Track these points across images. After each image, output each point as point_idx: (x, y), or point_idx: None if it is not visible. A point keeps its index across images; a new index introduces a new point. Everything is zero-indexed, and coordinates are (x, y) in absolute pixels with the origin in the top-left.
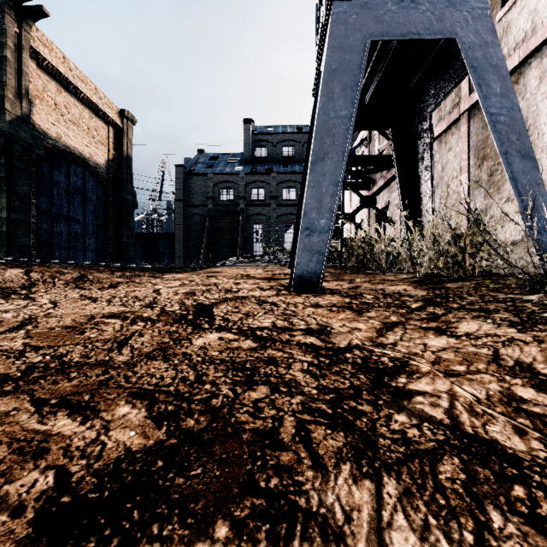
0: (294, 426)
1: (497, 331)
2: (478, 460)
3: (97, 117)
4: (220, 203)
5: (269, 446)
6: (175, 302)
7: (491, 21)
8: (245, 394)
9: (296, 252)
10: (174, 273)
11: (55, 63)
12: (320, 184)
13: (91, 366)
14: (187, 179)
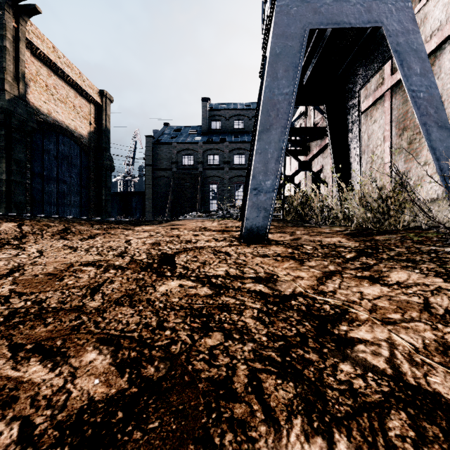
0: (246, 375)
1: (425, 280)
2: (424, 415)
3: (81, 96)
4: (182, 167)
5: (223, 397)
6: (143, 251)
7: (411, 12)
8: (201, 341)
9: (245, 209)
10: (144, 225)
11: (46, 52)
12: (266, 151)
13: (65, 311)
14: (155, 147)
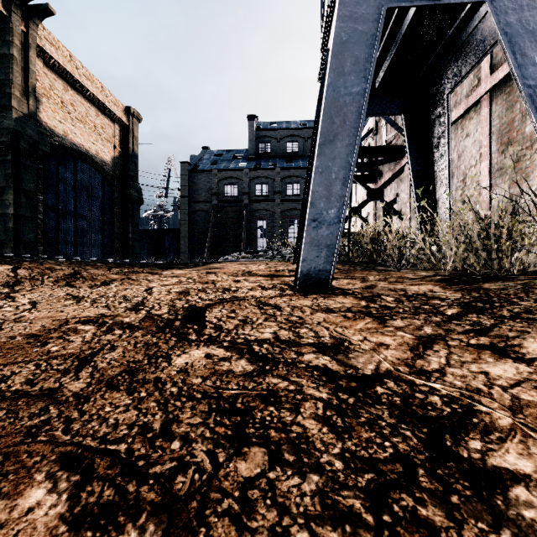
0: None
1: None
2: None
3: (104, 115)
4: (224, 199)
5: None
6: (165, 303)
7: None
8: (229, 466)
9: (301, 247)
10: (175, 268)
11: (61, 62)
12: (329, 169)
13: (29, 398)
14: (192, 175)
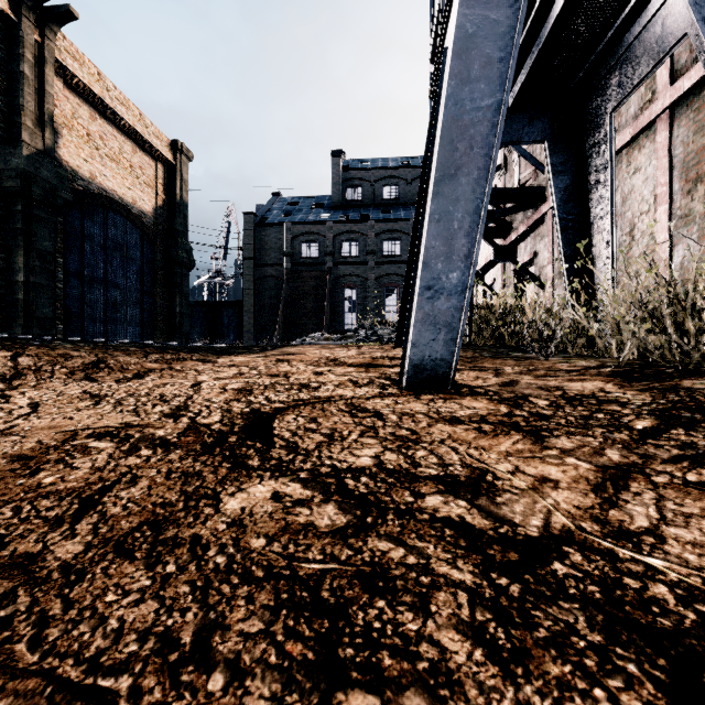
0: None
1: None
2: None
3: (143, 151)
4: (300, 262)
5: None
6: (217, 406)
7: None
8: None
9: (409, 326)
10: (236, 354)
11: (87, 81)
12: (449, 215)
13: None
14: (258, 230)
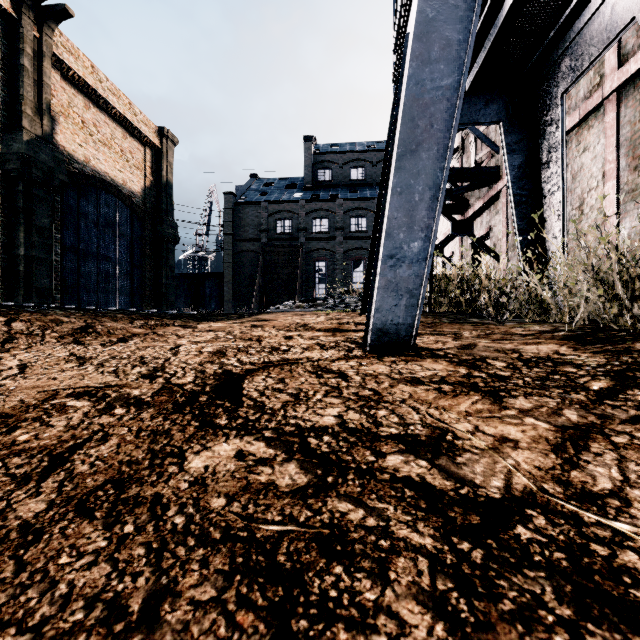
0: None
1: None
2: None
3: (132, 137)
4: (275, 237)
5: None
6: (192, 367)
7: None
8: None
9: (373, 292)
10: (215, 320)
11: (82, 73)
12: (410, 188)
13: None
14: (237, 208)
